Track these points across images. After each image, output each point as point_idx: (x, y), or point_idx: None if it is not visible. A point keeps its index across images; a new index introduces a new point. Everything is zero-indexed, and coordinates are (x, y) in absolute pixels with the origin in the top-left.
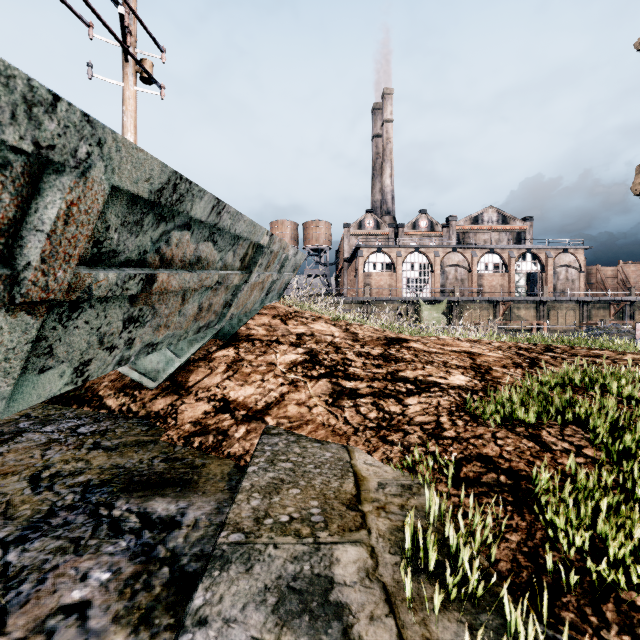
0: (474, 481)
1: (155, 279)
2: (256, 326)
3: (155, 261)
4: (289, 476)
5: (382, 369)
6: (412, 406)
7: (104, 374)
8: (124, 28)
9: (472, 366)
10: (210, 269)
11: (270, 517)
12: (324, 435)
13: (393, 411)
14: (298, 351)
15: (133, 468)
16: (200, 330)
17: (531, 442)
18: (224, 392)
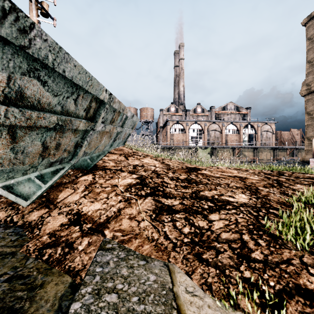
0: None
1: None
2: (109, 160)
3: None
4: None
5: (188, 189)
6: (216, 222)
7: None
8: None
9: (245, 187)
10: (46, 111)
11: None
12: (149, 250)
13: (201, 226)
14: (133, 176)
15: None
16: (53, 164)
17: None
18: (79, 207)
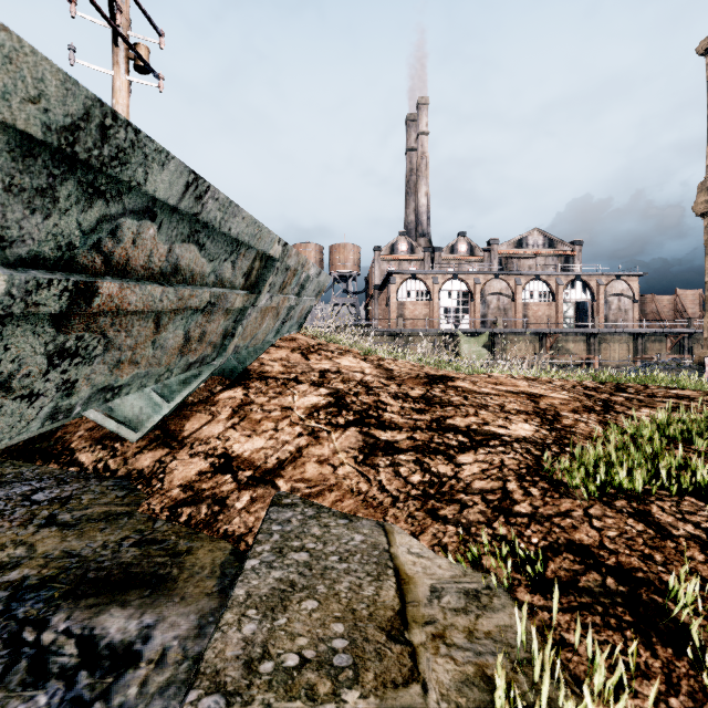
0: (568, 585)
1: (95, 291)
2: (271, 361)
3: (95, 263)
4: (303, 576)
5: (425, 415)
6: (467, 466)
7: (81, 421)
8: (112, 3)
9: (536, 411)
10: (197, 284)
11: (269, 658)
12: (353, 507)
13: (443, 473)
14: (321, 392)
15: (91, 557)
16: (191, 367)
17: (640, 523)
18: (226, 445)
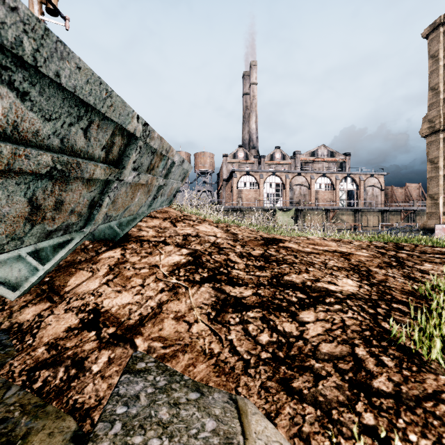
0: None
1: None
2: (147, 228)
3: None
4: None
5: (265, 272)
6: (311, 325)
7: None
8: None
9: (351, 267)
10: (32, 145)
11: None
12: (205, 373)
13: (288, 331)
14: (182, 252)
15: None
16: (52, 234)
17: None
18: (98, 300)
